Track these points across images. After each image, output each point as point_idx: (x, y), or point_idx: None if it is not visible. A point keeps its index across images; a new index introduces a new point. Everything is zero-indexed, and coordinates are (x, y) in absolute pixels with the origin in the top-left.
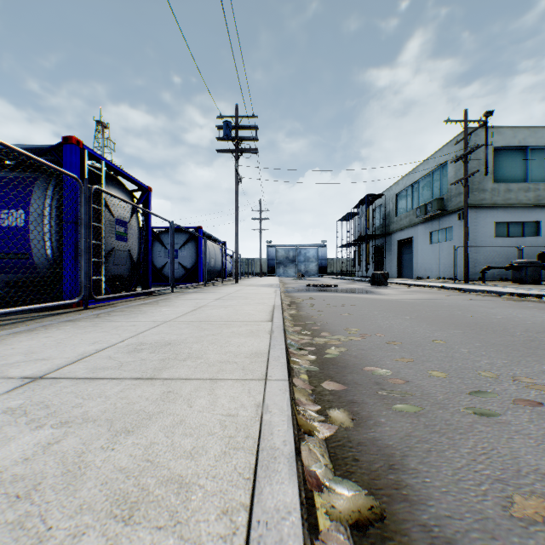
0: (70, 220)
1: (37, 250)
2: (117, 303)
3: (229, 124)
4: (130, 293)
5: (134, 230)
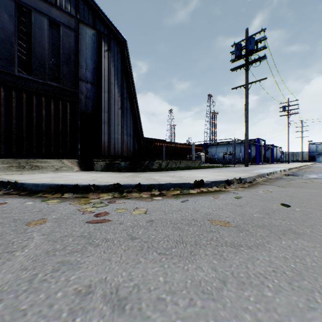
0: (257, 151)
1: (251, 156)
2: (263, 164)
3: (284, 106)
4: (265, 163)
5: (263, 150)
